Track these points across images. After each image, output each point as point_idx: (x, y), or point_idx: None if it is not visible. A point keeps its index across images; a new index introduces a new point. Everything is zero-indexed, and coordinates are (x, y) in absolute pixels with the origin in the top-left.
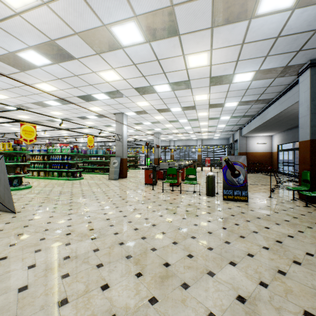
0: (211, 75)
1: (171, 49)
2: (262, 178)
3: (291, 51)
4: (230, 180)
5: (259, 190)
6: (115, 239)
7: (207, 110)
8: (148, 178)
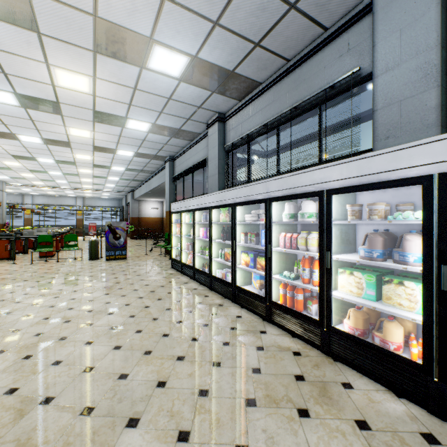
0: (95, 144)
1: (51, 119)
2: (151, 243)
3: (155, 148)
4: (112, 243)
5: (142, 251)
6: (2, 292)
7: (91, 169)
8: (1, 251)
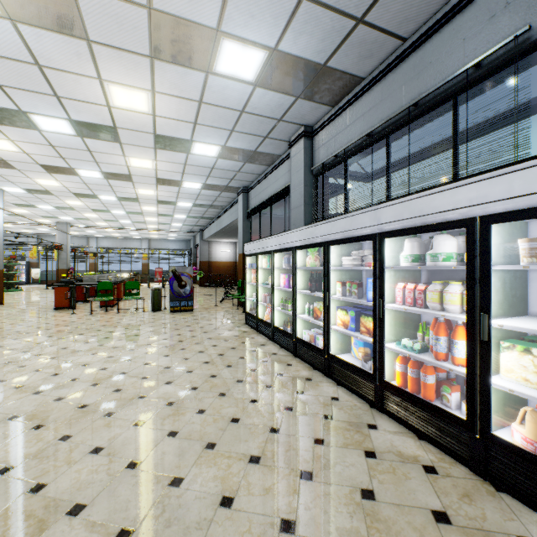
0: (158, 176)
1: (109, 148)
2: (221, 292)
3: (226, 178)
4: (177, 292)
5: (211, 302)
6: (55, 348)
7: (155, 206)
8: (61, 299)
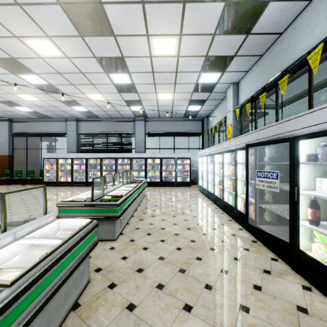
0: None
1: None
2: None
3: (7, 114)
4: None
5: None
6: None
7: None
8: None
